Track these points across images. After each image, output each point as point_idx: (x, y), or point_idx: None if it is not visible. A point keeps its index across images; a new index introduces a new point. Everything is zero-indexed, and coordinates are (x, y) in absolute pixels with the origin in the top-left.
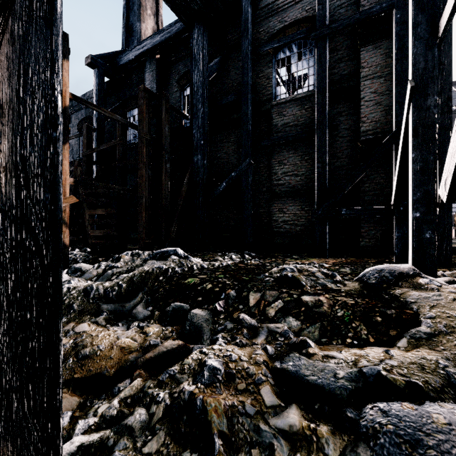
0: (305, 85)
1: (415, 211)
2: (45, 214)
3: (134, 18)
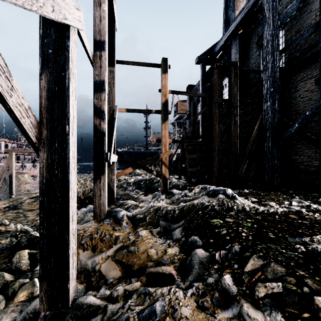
0: None
1: None
2: (61, 184)
3: (230, 12)
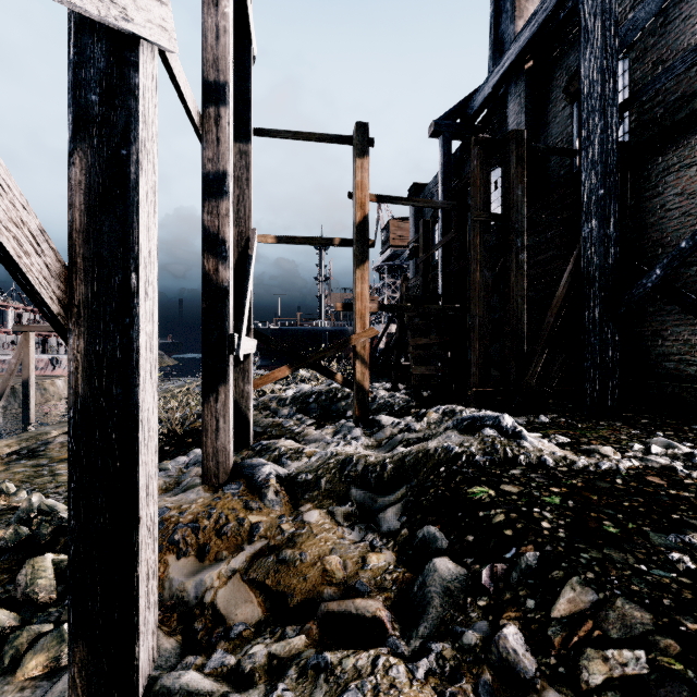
0: None
1: None
2: (119, 411)
3: (505, 23)
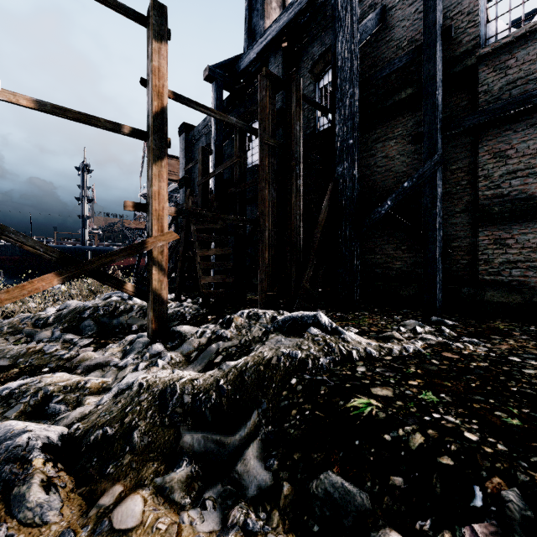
0: None
1: None
2: None
3: (257, 19)
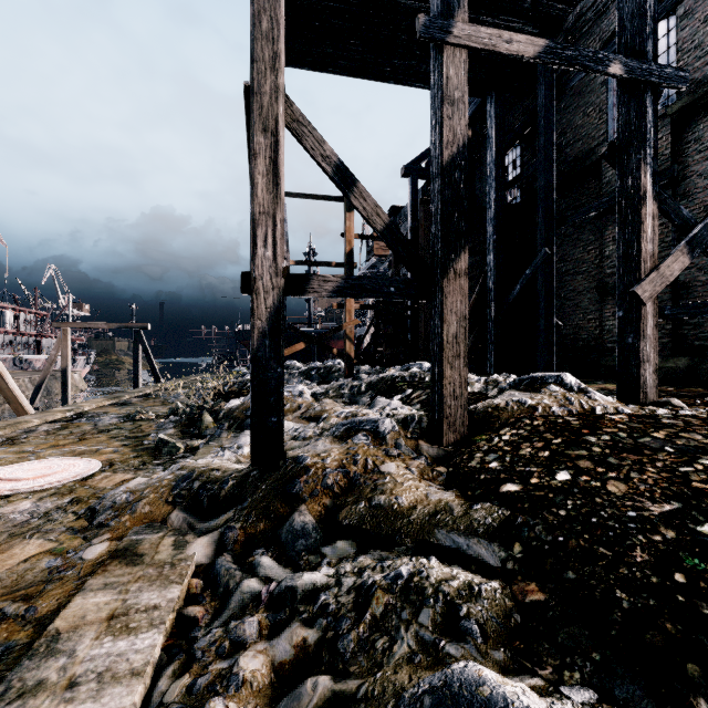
0: (661, 99)
1: (618, 309)
2: None
3: None
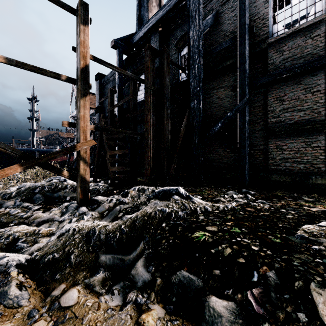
0: (310, 14)
1: None
2: None
3: (144, 11)
